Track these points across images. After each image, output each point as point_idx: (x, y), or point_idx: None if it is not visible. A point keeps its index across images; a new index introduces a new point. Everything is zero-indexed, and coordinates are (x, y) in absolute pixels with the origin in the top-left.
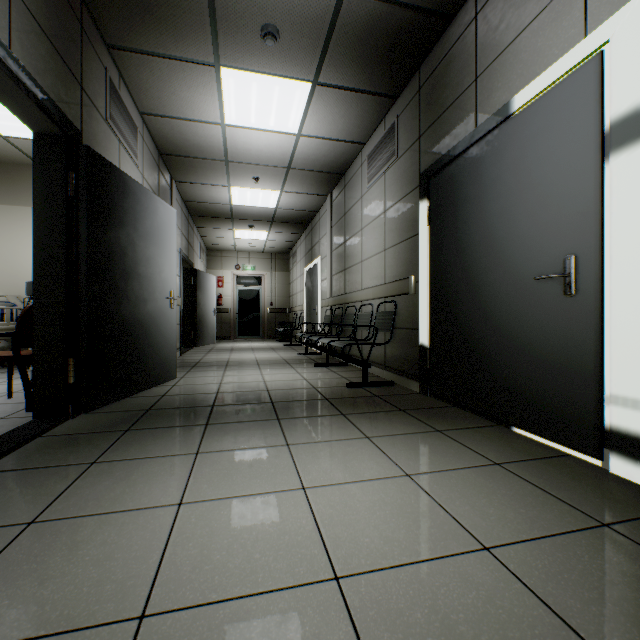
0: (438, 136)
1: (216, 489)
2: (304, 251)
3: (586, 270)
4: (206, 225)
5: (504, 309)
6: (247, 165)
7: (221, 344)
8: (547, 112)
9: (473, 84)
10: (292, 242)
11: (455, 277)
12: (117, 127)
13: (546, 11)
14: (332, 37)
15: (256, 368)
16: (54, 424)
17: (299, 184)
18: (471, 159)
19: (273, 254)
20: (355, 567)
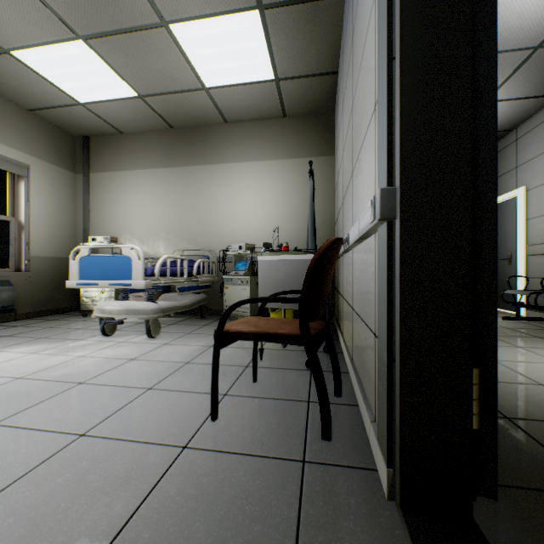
0: None
1: None
2: None
3: None
4: None
5: None
6: None
7: None
8: None
9: None
10: None
11: None
12: None
13: None
14: None
15: (508, 344)
16: None
17: (526, 80)
18: None
19: None
20: None
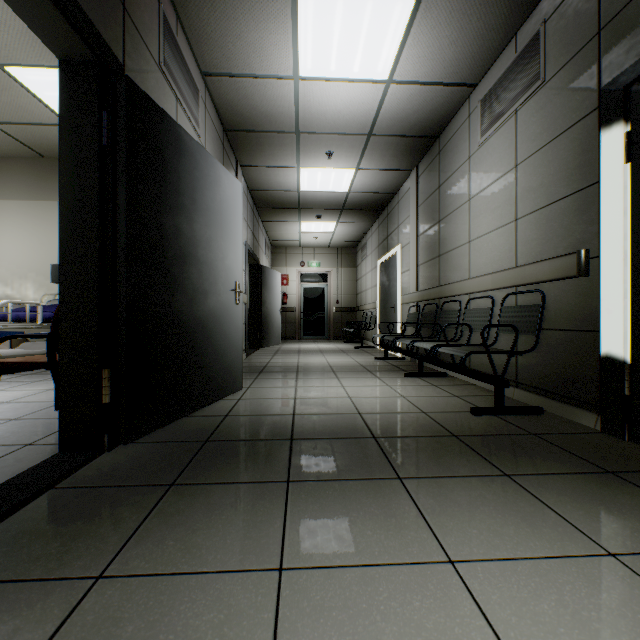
0: None
1: None
2: (376, 242)
3: None
4: (271, 218)
5: None
6: (320, 136)
7: (286, 345)
8: None
9: None
10: (361, 234)
11: None
12: (173, 79)
13: None
14: None
15: (332, 377)
16: (79, 464)
17: (379, 157)
18: None
19: (339, 249)
20: None
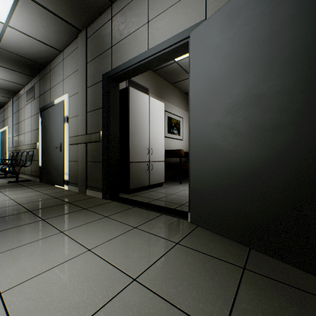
0: (44, 99)
1: None
2: (0, 120)
3: (63, 146)
4: None
5: (54, 154)
6: None
7: None
8: (59, 108)
9: (50, 90)
10: None
11: (46, 144)
12: None
13: (59, 84)
14: None
15: None
16: None
17: None
18: (49, 111)
19: None
20: None
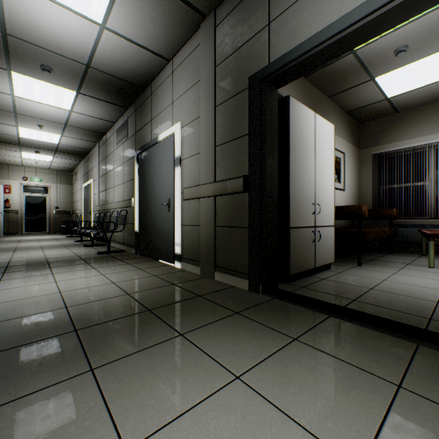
0: (141, 137)
1: (13, 286)
2: (83, 173)
3: (172, 203)
4: None
5: (157, 215)
6: (33, 118)
7: (9, 238)
8: (165, 146)
9: (151, 122)
10: (74, 165)
11: (145, 201)
12: None
13: (166, 110)
14: (85, 79)
15: (40, 250)
16: None
17: (75, 134)
18: (150, 153)
19: (59, 171)
20: (68, 290)
